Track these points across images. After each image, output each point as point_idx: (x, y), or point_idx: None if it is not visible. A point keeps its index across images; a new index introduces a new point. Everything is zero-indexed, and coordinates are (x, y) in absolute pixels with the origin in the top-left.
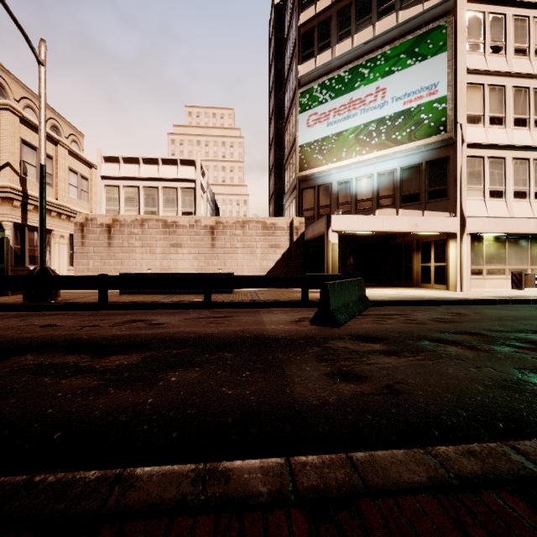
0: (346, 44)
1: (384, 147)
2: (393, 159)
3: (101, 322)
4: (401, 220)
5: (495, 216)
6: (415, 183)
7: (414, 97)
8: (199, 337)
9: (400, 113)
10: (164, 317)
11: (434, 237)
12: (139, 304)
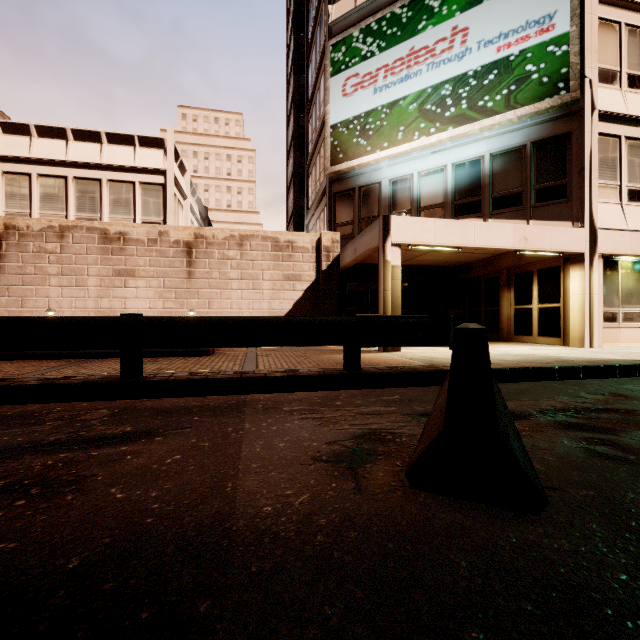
0: None
1: (466, 120)
2: (479, 141)
3: None
4: (503, 229)
5: (638, 230)
6: (515, 177)
7: (514, 39)
8: None
9: (492, 65)
10: None
11: (538, 265)
12: None
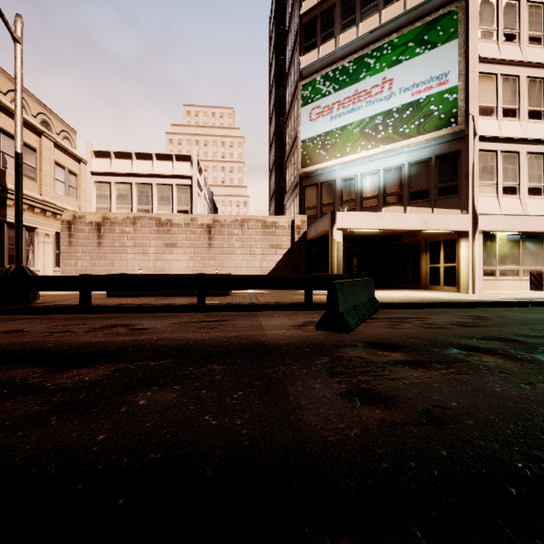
0: (350, 33)
1: (391, 141)
2: (401, 154)
3: (76, 327)
4: (410, 217)
5: (509, 214)
6: (424, 179)
7: (423, 88)
8: (185, 345)
9: (408, 105)
10: (151, 321)
11: (443, 237)
12: (125, 306)
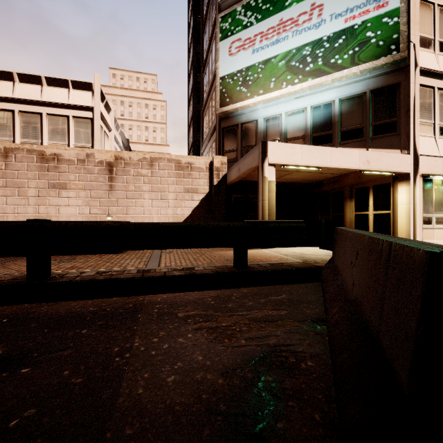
0: None
1: (321, 73)
2: (331, 90)
3: None
4: (352, 154)
5: None
6: (357, 116)
7: (358, 12)
8: None
9: (341, 32)
10: None
11: (373, 182)
12: None
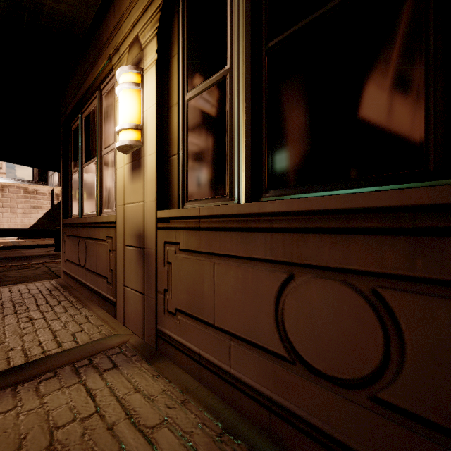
0: None
1: None
2: None
3: None
4: None
5: None
6: None
7: None
8: None
9: None
10: None
11: None
12: None
